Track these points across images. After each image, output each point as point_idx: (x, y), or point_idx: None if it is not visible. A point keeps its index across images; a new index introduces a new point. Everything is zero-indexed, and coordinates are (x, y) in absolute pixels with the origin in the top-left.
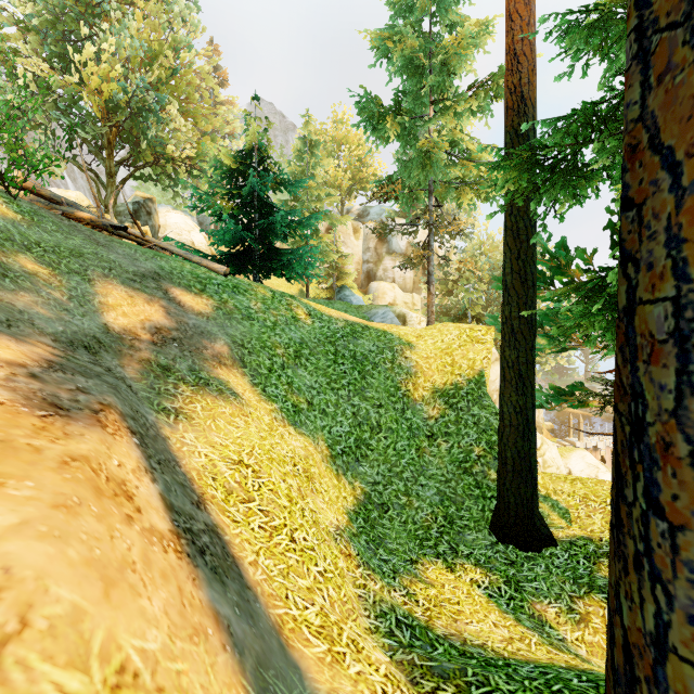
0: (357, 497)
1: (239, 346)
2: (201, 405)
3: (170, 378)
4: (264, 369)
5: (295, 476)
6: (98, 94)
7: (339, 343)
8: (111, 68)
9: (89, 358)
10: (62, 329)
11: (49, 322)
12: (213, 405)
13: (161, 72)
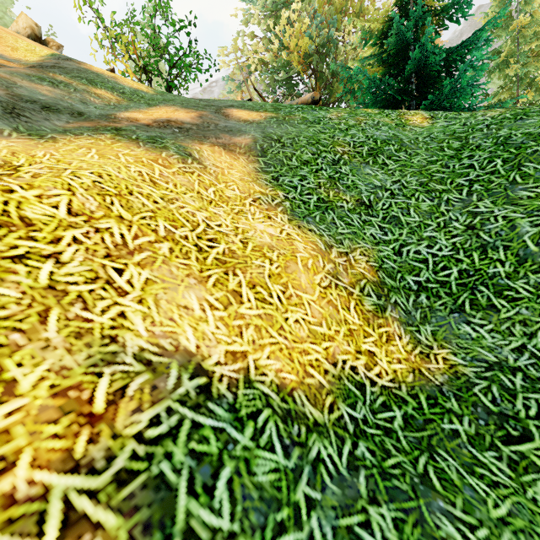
0: (422, 372)
1: (270, 140)
2: (96, 142)
3: (106, 132)
4: (294, 161)
5: (168, 241)
6: (297, 53)
7: (477, 134)
8: (301, 26)
9: (32, 108)
10: (44, 99)
11: (36, 94)
12: (117, 146)
13: (338, 5)
